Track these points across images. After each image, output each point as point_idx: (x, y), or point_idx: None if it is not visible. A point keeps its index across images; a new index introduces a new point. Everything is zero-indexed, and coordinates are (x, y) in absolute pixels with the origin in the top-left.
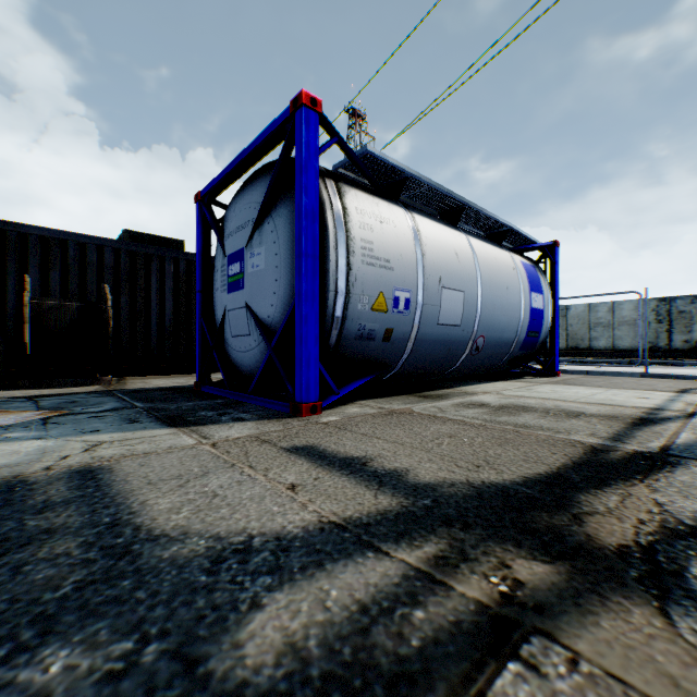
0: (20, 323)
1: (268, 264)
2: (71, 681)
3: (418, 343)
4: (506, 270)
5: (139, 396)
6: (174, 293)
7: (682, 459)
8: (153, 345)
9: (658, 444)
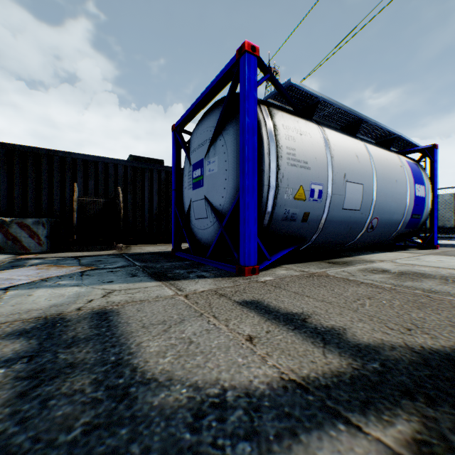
0: (72, 212)
1: (220, 168)
2: None
3: (327, 223)
4: (395, 167)
5: (138, 258)
6: (158, 192)
7: None
8: (145, 225)
9: None
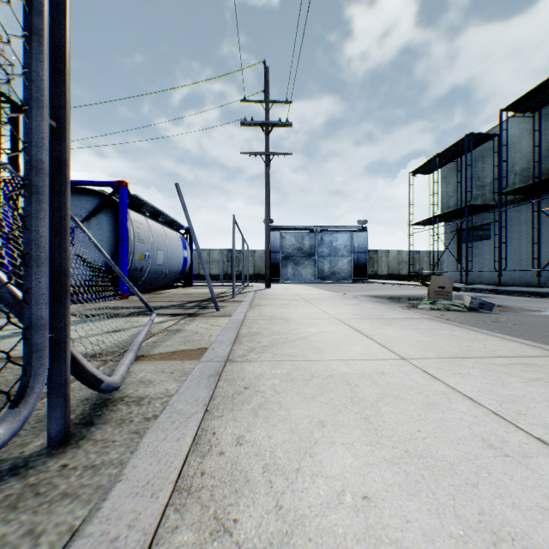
0: None
1: (96, 238)
2: (177, 307)
3: (149, 272)
4: (176, 241)
5: None
6: None
7: (227, 296)
8: None
9: (224, 295)
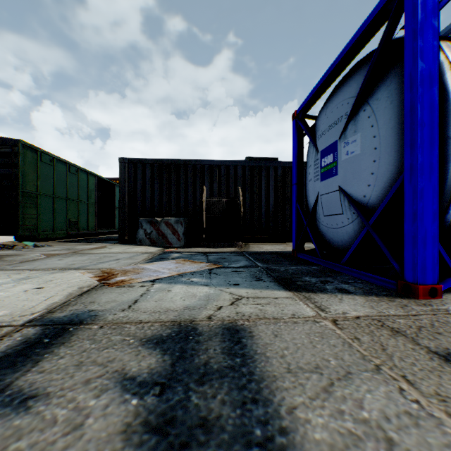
0: (201, 212)
1: (364, 147)
2: None
3: None
4: None
5: (258, 258)
6: (275, 189)
7: None
8: (262, 223)
9: None
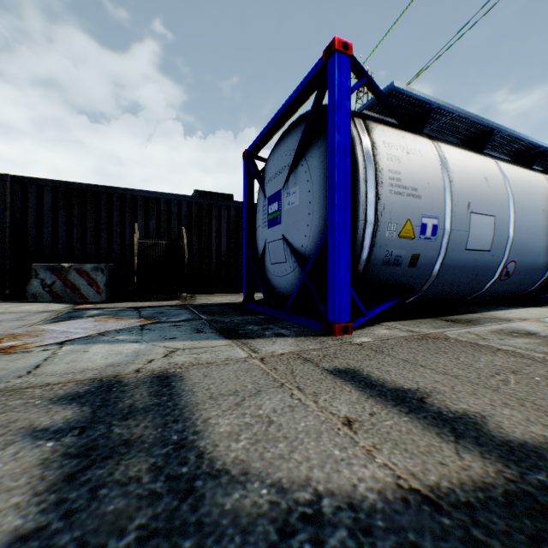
0: (132, 257)
1: (302, 200)
2: None
3: (444, 268)
4: (540, 192)
5: (204, 310)
6: (227, 232)
7: None
8: (212, 271)
9: None
